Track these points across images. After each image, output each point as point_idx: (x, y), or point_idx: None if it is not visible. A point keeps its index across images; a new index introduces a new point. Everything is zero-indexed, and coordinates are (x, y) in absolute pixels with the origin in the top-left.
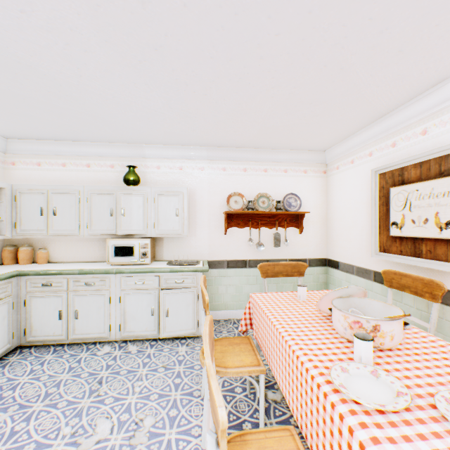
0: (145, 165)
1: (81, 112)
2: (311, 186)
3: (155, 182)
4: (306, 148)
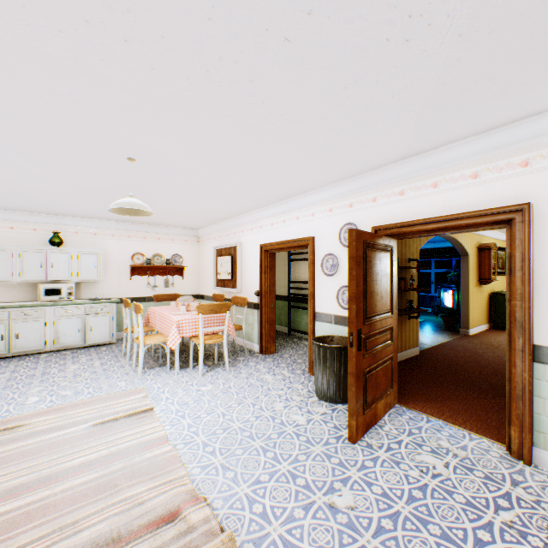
0: (66, 230)
1: (34, 204)
2: (190, 250)
3: (75, 243)
4: (186, 228)
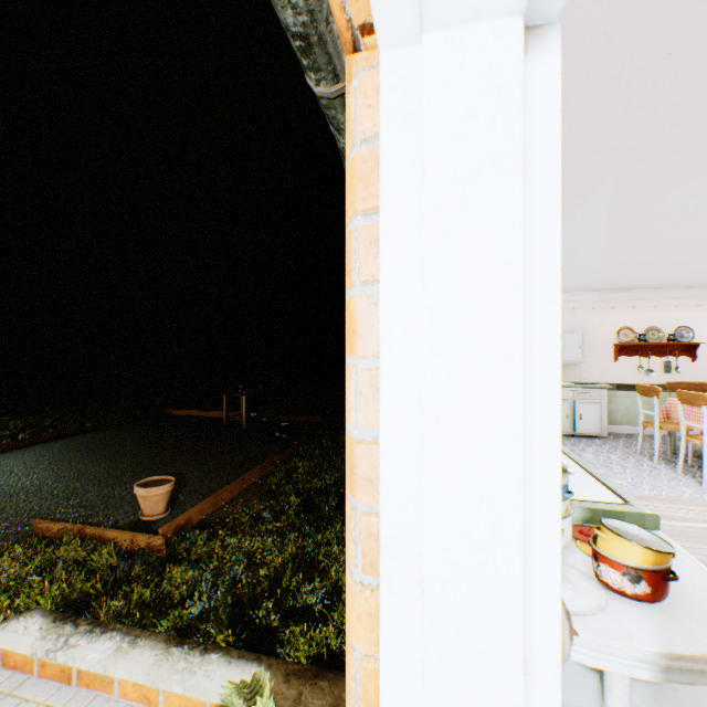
0: None
1: None
2: (704, 319)
3: None
4: (700, 286)
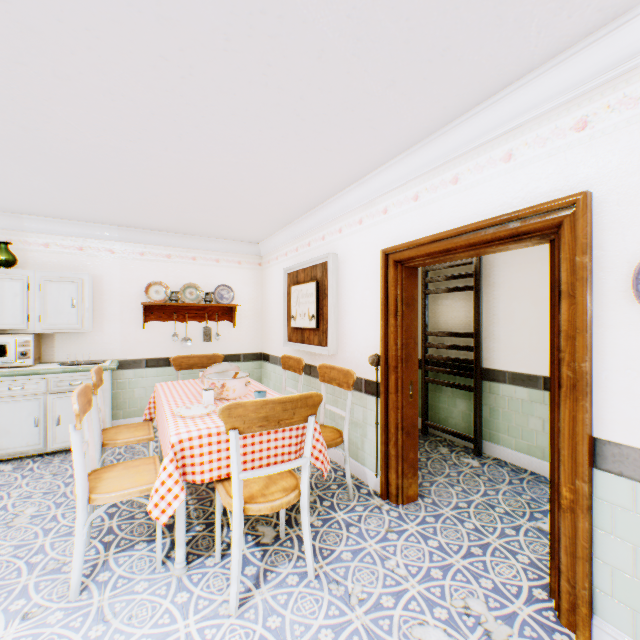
0: (26, 241)
1: None
2: (246, 278)
3: (42, 263)
4: (239, 239)
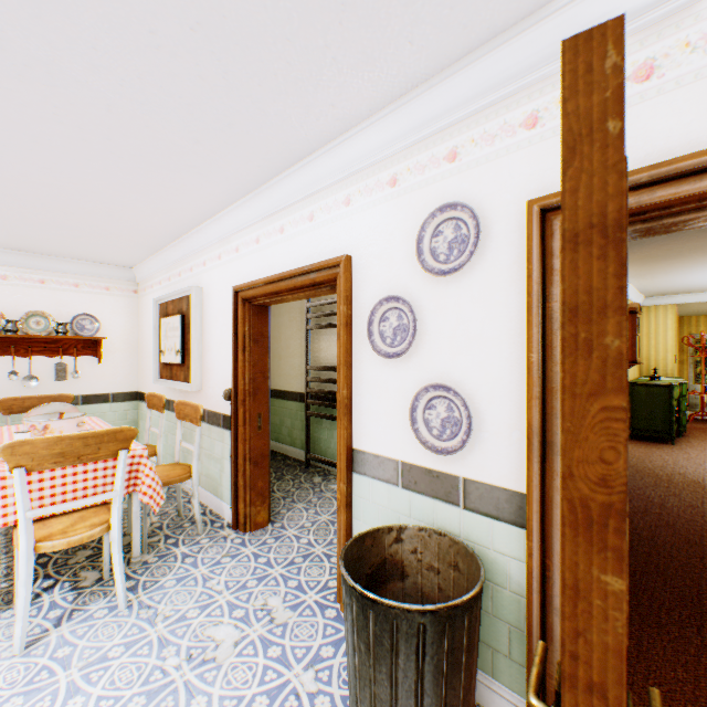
0: None
1: None
2: (117, 307)
3: None
4: (105, 262)
